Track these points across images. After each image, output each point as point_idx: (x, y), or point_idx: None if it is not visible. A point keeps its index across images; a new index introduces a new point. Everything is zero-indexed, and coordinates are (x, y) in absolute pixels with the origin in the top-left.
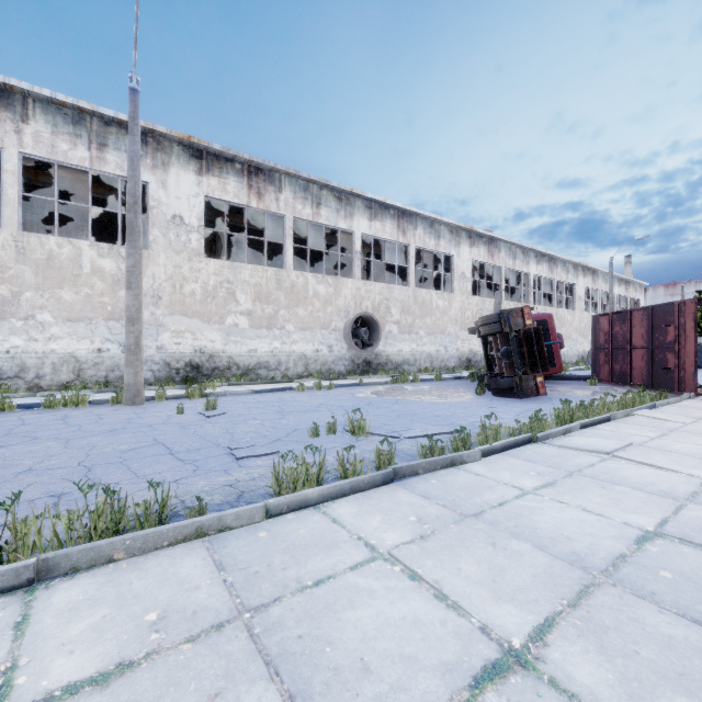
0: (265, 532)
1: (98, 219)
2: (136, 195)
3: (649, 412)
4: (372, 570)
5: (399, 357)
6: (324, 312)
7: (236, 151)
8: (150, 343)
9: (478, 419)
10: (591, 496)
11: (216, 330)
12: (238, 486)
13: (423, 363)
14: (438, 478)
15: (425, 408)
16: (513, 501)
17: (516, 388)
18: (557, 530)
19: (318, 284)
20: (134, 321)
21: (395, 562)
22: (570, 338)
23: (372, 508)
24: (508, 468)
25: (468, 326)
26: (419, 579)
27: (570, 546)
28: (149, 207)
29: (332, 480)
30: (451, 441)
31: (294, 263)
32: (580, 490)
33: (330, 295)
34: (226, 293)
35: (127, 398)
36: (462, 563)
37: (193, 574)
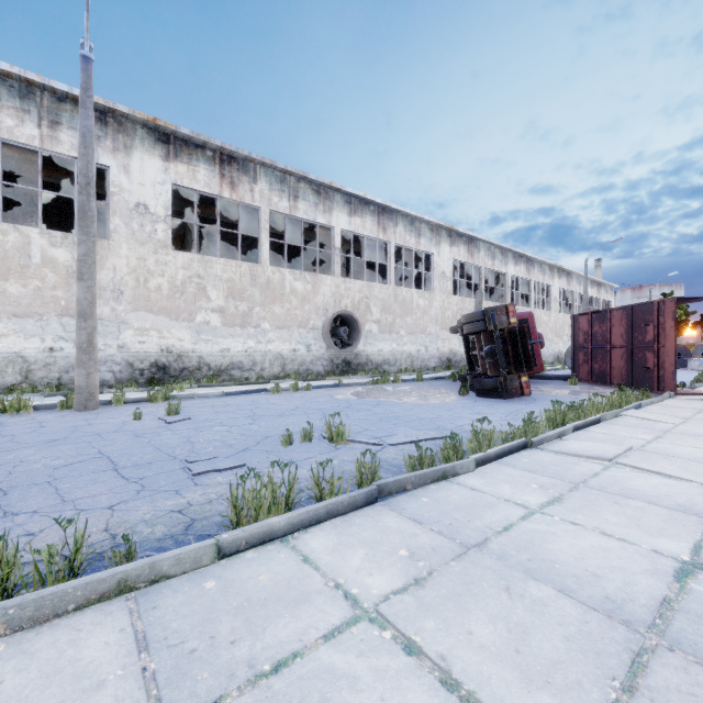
0: (214, 581)
1: (56, 209)
2: (89, 176)
3: (637, 413)
4: (354, 640)
5: (380, 356)
6: (301, 309)
7: (207, 137)
8: (111, 342)
9: (465, 422)
10: (606, 514)
11: (185, 328)
12: (189, 512)
13: (404, 363)
14: (429, 495)
15: (408, 410)
16: (520, 524)
17: (500, 389)
18: (579, 564)
19: (296, 281)
20: (86, 317)
21: (384, 623)
22: (547, 338)
23: (353, 539)
24: (506, 480)
25: (449, 325)
26: (418, 652)
27: (601, 588)
28: (109, 194)
29: (306, 501)
30: (441, 449)
31: (271, 261)
32: (592, 507)
33: (308, 292)
34: (196, 288)
35: (78, 403)
36: (472, 622)
37: (100, 659)
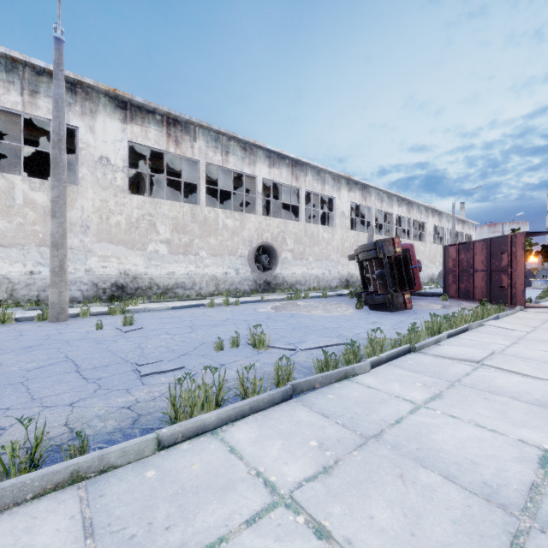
0: (154, 470)
1: (37, 161)
2: (60, 134)
3: (497, 323)
4: (272, 525)
5: (293, 278)
6: (231, 241)
7: (156, 105)
8: (79, 267)
9: (361, 331)
10: (478, 408)
11: (139, 256)
12: (136, 408)
13: (312, 283)
14: (334, 392)
15: (315, 321)
16: (409, 417)
17: (388, 304)
18: (460, 452)
19: (227, 218)
20: (58, 246)
21: (298, 508)
22: (423, 264)
23: (271, 431)
24: (396, 380)
25: (347, 254)
26: (327, 536)
27: (479, 474)
28: (78, 149)
29: (233, 398)
30: (343, 354)
31: (208, 203)
32: (467, 402)
33: (237, 228)
34: (148, 224)
35: (52, 315)
36: (373, 507)
37: (50, 545)
